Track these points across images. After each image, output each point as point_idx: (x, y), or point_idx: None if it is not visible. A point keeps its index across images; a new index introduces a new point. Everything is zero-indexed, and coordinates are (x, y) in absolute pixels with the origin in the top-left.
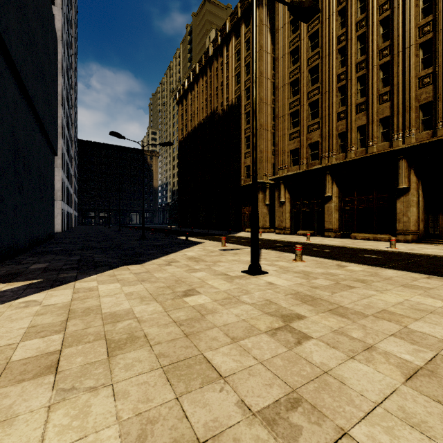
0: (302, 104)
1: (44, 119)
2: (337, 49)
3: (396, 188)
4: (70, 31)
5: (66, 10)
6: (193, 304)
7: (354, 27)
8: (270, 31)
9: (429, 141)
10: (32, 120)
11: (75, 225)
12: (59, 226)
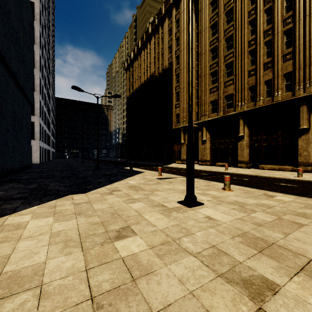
0: (219, 66)
1: (18, 74)
2: (248, 21)
3: (297, 129)
4: (48, 18)
5: (44, 1)
6: (124, 254)
7: (262, 3)
8: (195, 12)
9: None
10: (6, 73)
11: (52, 159)
12: (38, 159)
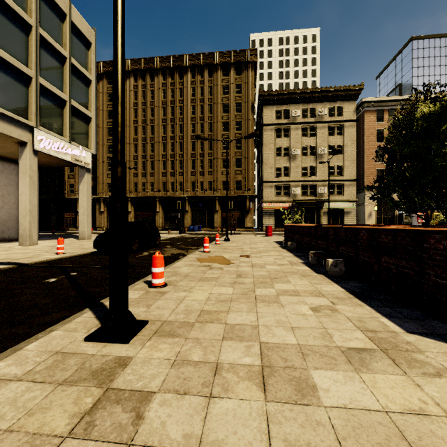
0: None
1: None
2: (134, 143)
3: (156, 211)
4: None
5: None
6: None
7: (141, 139)
8: None
9: (164, 196)
10: None
11: None
12: None
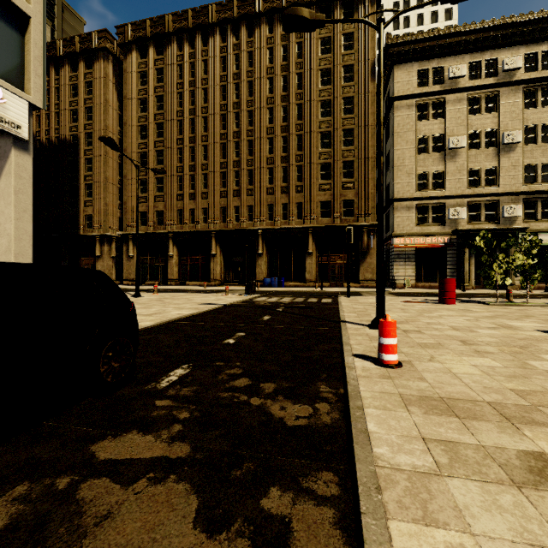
0: (150, 177)
1: None
2: (177, 147)
3: (210, 253)
4: None
5: None
6: None
7: (188, 139)
8: (117, 88)
9: (224, 229)
10: None
11: None
12: None
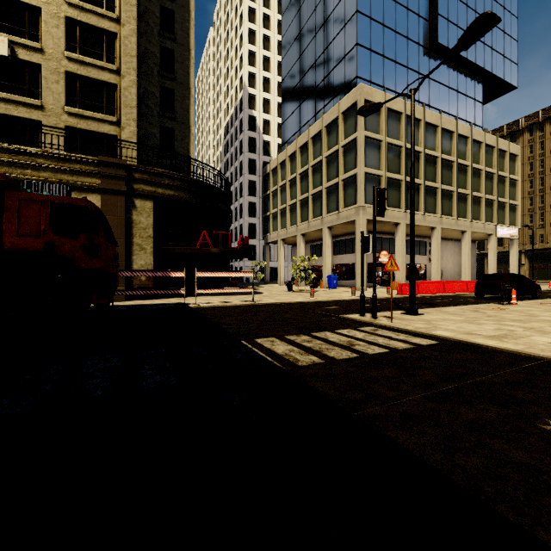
0: None
1: None
2: (528, 197)
3: None
4: None
5: None
6: None
7: (537, 191)
8: None
9: None
10: None
11: None
12: None
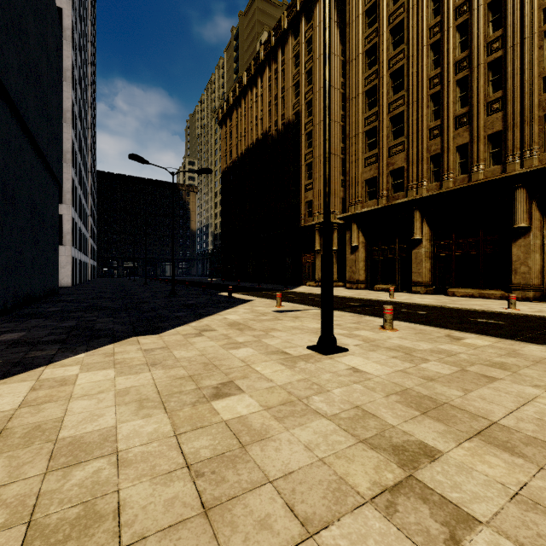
0: (381, 119)
1: (39, 136)
2: (429, 44)
3: (511, 228)
4: (86, 33)
5: (79, 6)
6: (228, 416)
7: (452, 14)
8: (339, 27)
9: None
10: (20, 134)
11: (92, 278)
12: (69, 279)
